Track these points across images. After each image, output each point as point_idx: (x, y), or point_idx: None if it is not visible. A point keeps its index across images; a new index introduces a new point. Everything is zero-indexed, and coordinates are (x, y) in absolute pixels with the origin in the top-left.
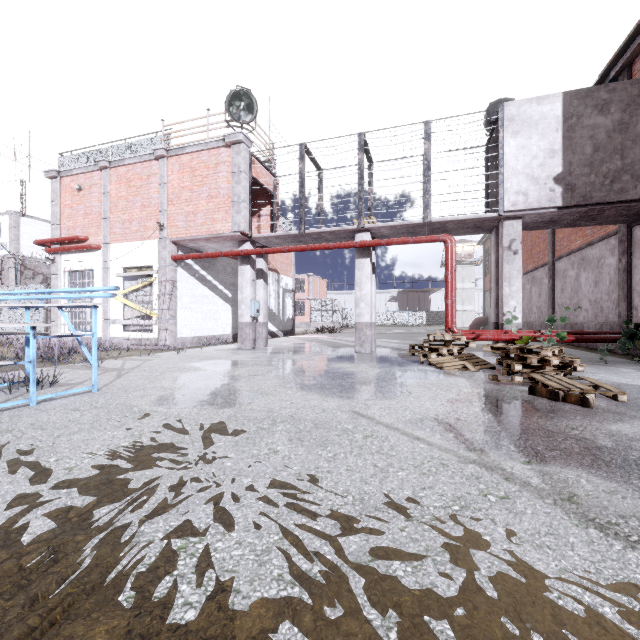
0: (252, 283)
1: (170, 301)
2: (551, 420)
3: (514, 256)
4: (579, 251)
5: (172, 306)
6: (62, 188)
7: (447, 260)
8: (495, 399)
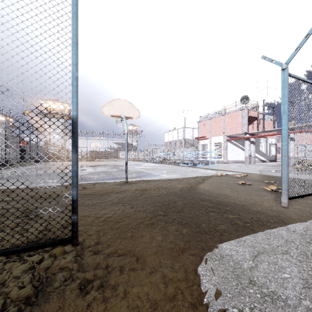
0: (249, 145)
1: (226, 151)
2: None
3: None
4: None
5: (226, 152)
6: (200, 125)
7: None
8: None
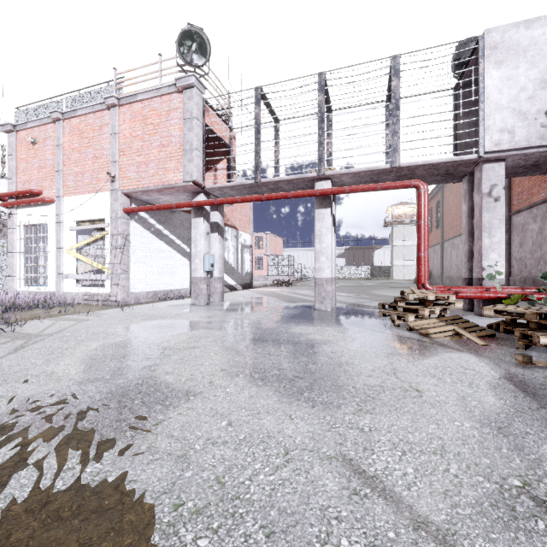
0: (206, 236)
1: (122, 255)
2: None
3: (495, 203)
4: (543, 203)
5: (124, 260)
6: (18, 142)
7: (420, 208)
8: None
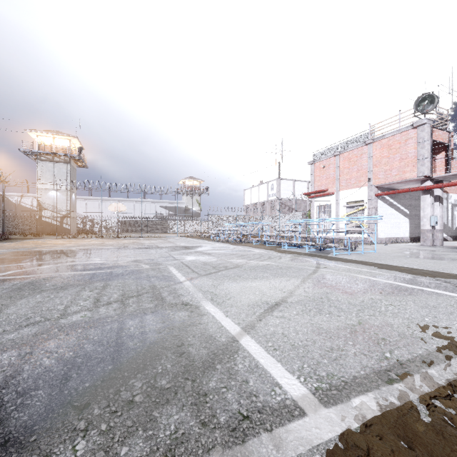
0: (431, 205)
1: (374, 218)
2: None
3: None
4: None
5: (375, 221)
6: (315, 168)
7: None
8: None
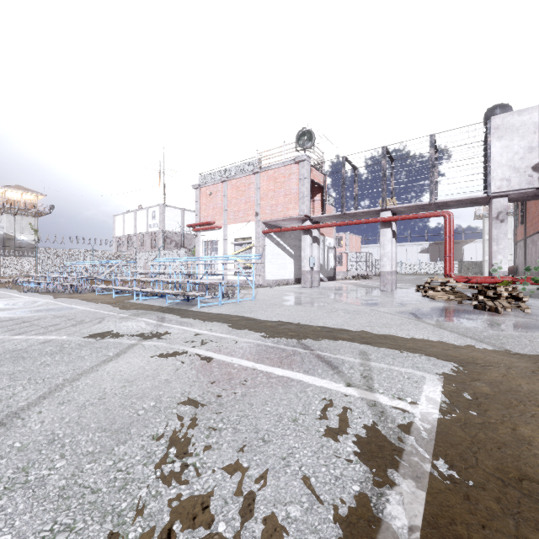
0: (310, 246)
1: (261, 258)
2: (468, 315)
3: (501, 223)
4: None
5: (262, 261)
6: (201, 194)
7: (445, 229)
8: (450, 309)
